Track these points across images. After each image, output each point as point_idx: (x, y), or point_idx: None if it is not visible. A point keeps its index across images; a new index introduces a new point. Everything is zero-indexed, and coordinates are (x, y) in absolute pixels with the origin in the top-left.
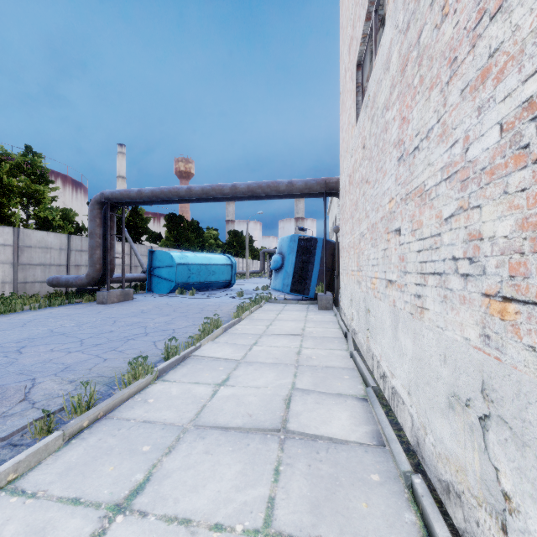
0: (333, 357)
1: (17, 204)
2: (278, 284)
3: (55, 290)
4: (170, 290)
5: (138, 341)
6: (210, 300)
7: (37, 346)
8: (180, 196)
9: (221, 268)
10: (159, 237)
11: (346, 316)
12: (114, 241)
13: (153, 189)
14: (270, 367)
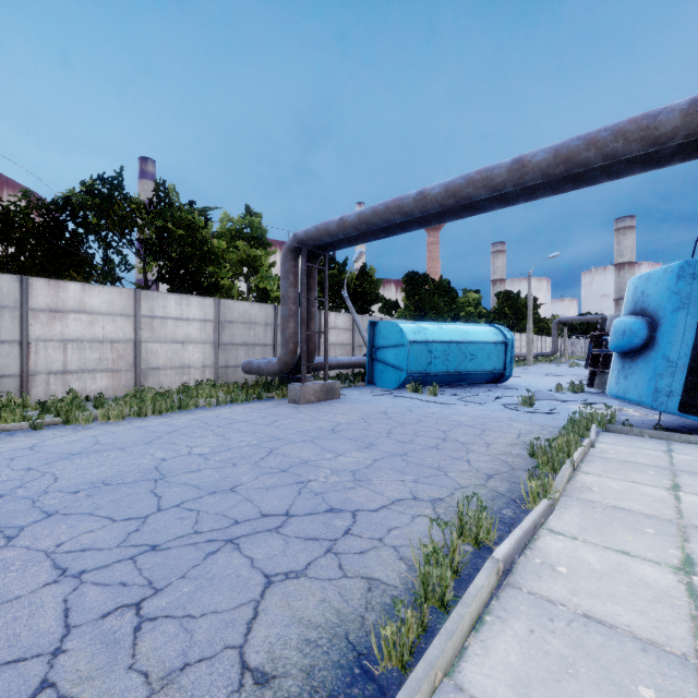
0: None
1: (228, 272)
2: (637, 389)
3: (257, 378)
4: (399, 384)
5: (236, 558)
6: (463, 411)
7: (68, 517)
8: (405, 213)
9: (486, 348)
10: (396, 307)
11: None
12: (315, 307)
13: (360, 210)
14: None
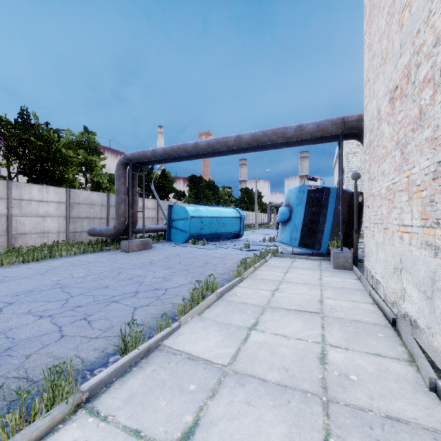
0: (391, 381)
1: (74, 171)
2: (286, 238)
3: (96, 238)
4: (185, 240)
5: (119, 304)
6: (217, 251)
7: (23, 303)
8: (188, 152)
9: (231, 220)
10: (183, 195)
11: (383, 287)
12: (136, 197)
13: (164, 147)
14: (275, 400)
